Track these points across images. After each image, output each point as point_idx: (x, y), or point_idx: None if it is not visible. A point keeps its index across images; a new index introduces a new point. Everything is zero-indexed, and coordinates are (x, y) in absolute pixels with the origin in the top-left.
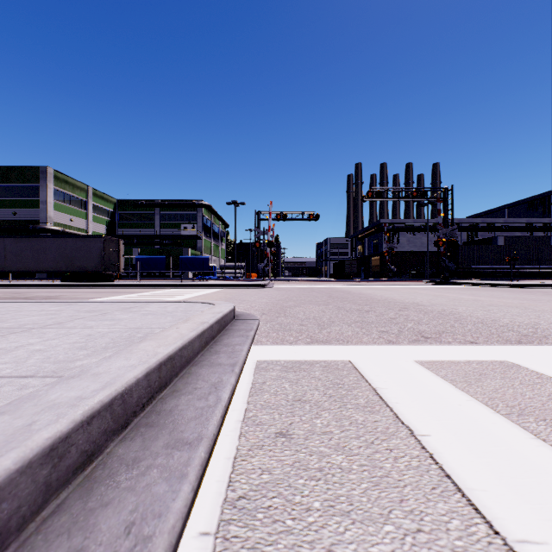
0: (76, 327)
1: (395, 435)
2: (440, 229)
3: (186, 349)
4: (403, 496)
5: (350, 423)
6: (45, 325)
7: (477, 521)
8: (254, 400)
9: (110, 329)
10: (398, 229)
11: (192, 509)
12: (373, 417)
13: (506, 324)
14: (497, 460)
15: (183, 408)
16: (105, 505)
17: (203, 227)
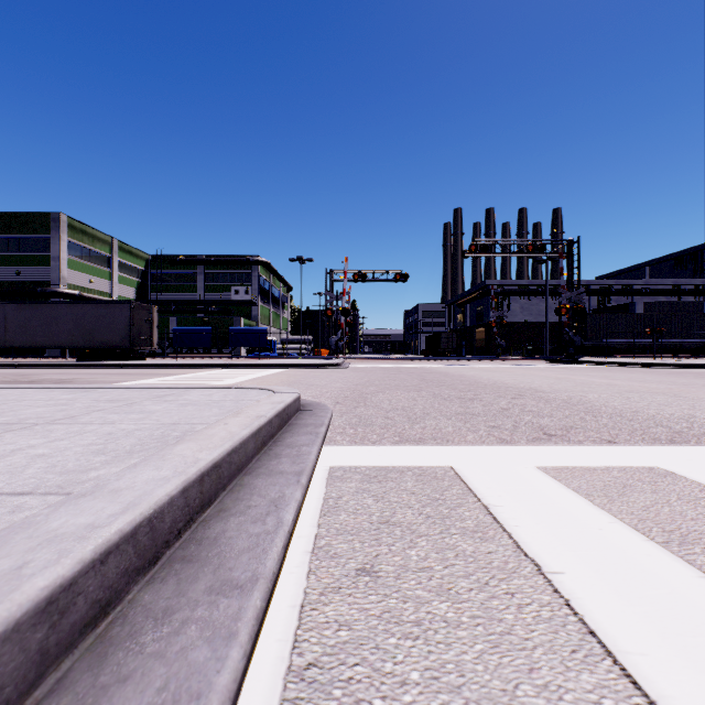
0: (93, 422)
1: (517, 573)
2: (563, 293)
3: (237, 453)
4: (532, 663)
5: (456, 554)
6: (52, 420)
7: (637, 701)
8: (326, 522)
9: (138, 425)
10: (509, 293)
11: (244, 682)
12: (487, 547)
13: (652, 417)
14: (657, 609)
15: (232, 535)
16: (123, 681)
17: (260, 290)
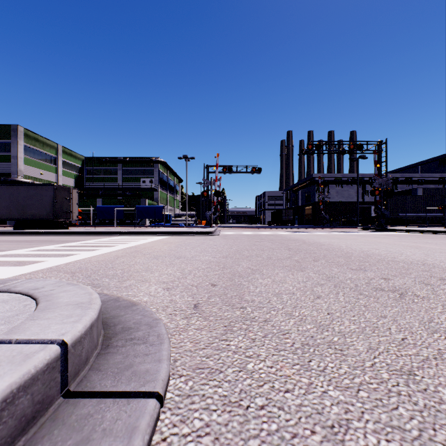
0: None
1: None
2: (376, 179)
3: None
4: None
5: None
6: None
7: None
8: None
9: None
10: (329, 182)
11: None
12: None
13: None
14: None
15: None
16: None
17: (160, 180)
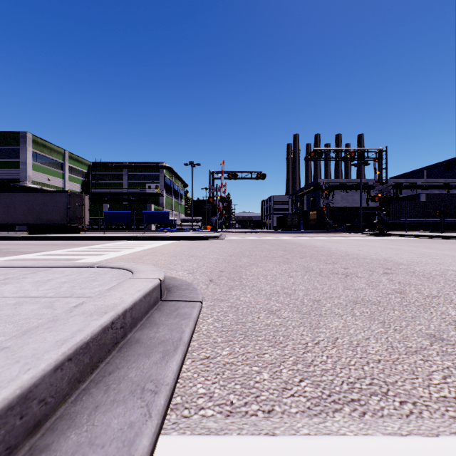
0: None
1: None
2: (376, 186)
3: None
4: None
5: None
6: None
7: None
8: None
9: None
10: (333, 188)
11: None
12: None
13: None
14: None
15: None
16: None
17: (165, 186)
